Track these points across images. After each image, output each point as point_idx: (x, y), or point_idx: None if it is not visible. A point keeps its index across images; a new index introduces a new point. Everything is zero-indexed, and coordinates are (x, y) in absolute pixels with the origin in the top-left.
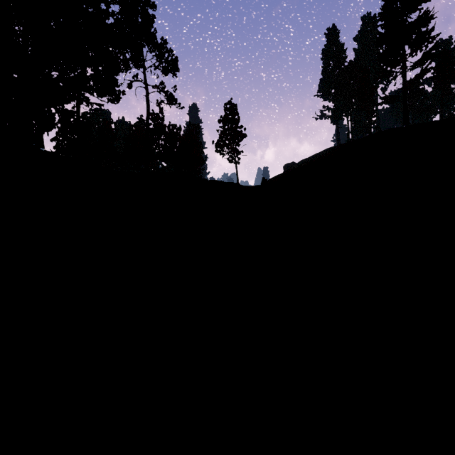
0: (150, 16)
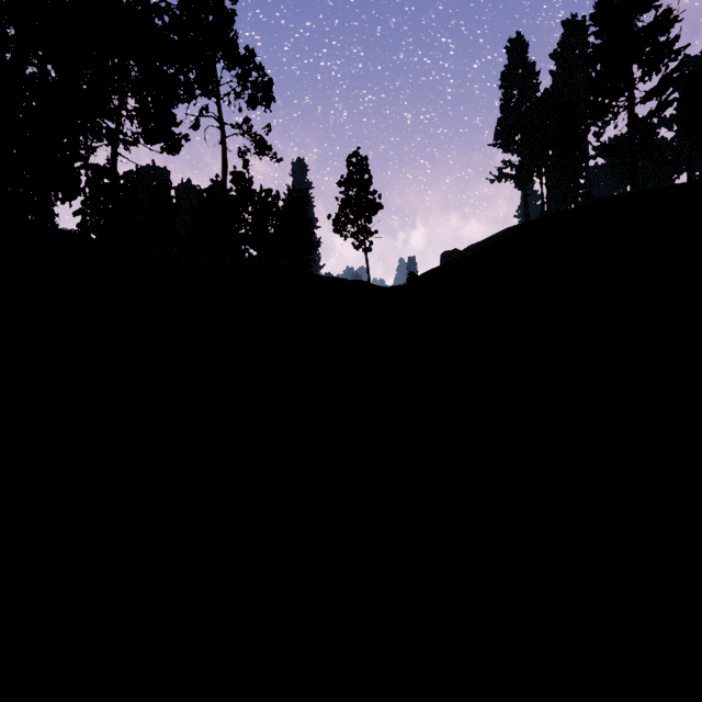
0: (228, 13)
